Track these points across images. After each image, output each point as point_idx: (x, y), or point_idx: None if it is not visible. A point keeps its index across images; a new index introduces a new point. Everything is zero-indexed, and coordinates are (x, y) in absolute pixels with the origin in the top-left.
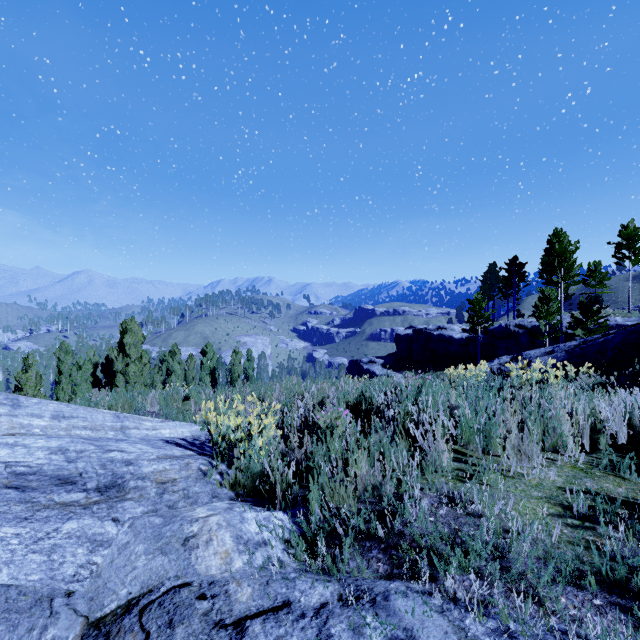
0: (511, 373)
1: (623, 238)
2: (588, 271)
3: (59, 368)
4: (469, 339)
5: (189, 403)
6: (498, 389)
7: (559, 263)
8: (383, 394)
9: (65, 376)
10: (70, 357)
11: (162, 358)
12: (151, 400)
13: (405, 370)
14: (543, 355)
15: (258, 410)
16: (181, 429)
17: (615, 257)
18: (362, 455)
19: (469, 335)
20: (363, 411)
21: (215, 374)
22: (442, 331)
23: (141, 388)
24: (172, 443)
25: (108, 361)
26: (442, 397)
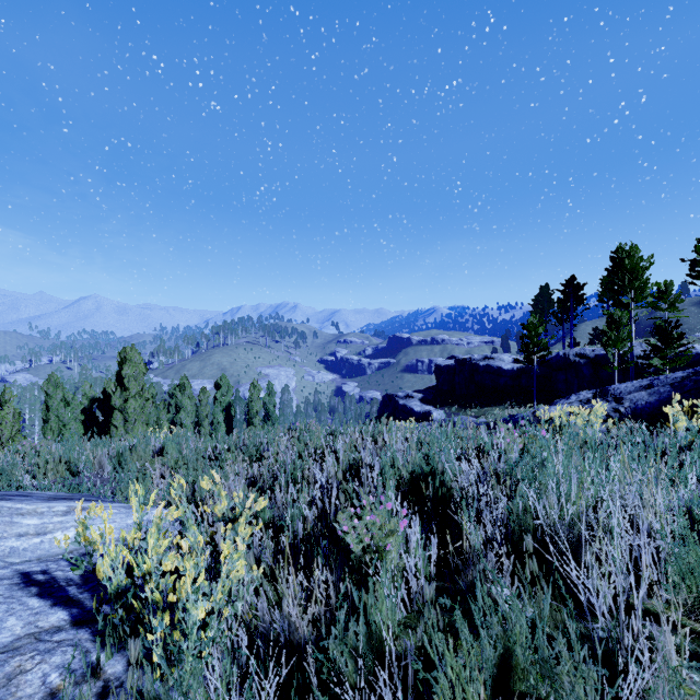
0: (676, 424)
1: (699, 254)
2: (658, 292)
3: (47, 404)
4: (521, 370)
5: (161, 460)
6: (662, 453)
7: (630, 281)
8: (457, 459)
9: (54, 413)
10: (60, 391)
11: (171, 392)
12: (100, 458)
13: (447, 406)
14: (638, 390)
15: (222, 508)
16: (103, 525)
17: (690, 276)
18: (463, 673)
19: (521, 366)
20: (430, 499)
21: (231, 410)
22: (489, 361)
23: (142, 427)
24: (34, 584)
25: (106, 396)
26: (632, 495)
